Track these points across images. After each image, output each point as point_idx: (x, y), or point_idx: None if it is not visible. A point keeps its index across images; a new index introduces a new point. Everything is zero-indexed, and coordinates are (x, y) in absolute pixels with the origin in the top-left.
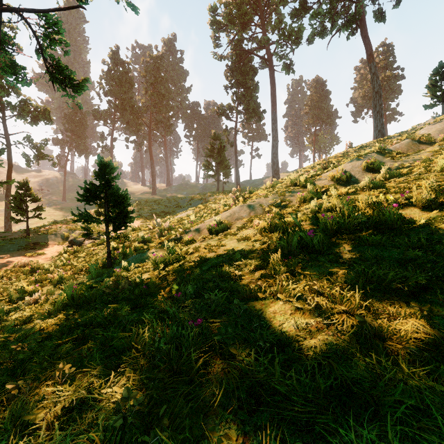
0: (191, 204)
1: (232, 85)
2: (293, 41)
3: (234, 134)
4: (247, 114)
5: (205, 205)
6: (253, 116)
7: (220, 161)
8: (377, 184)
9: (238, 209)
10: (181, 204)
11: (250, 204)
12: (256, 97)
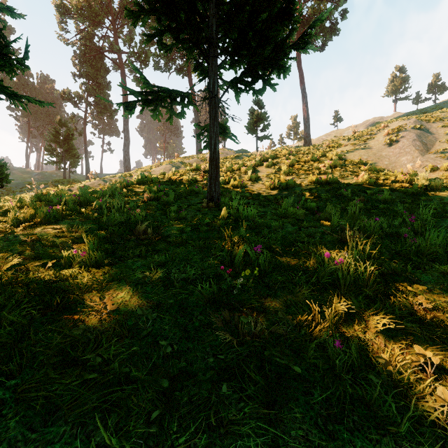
0: (31, 188)
1: (81, 75)
2: (142, 61)
3: (84, 124)
4: (98, 107)
5: (54, 188)
6: (105, 112)
7: (68, 149)
8: (164, 173)
9: (96, 182)
10: (14, 188)
11: (104, 179)
12: (108, 94)
